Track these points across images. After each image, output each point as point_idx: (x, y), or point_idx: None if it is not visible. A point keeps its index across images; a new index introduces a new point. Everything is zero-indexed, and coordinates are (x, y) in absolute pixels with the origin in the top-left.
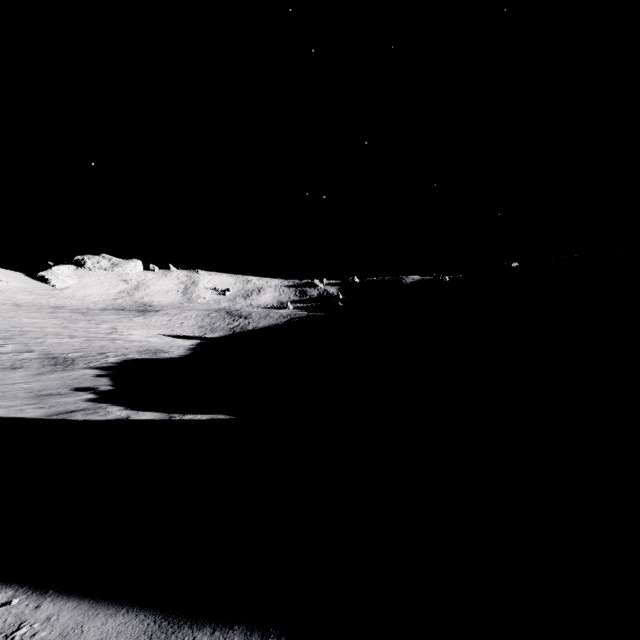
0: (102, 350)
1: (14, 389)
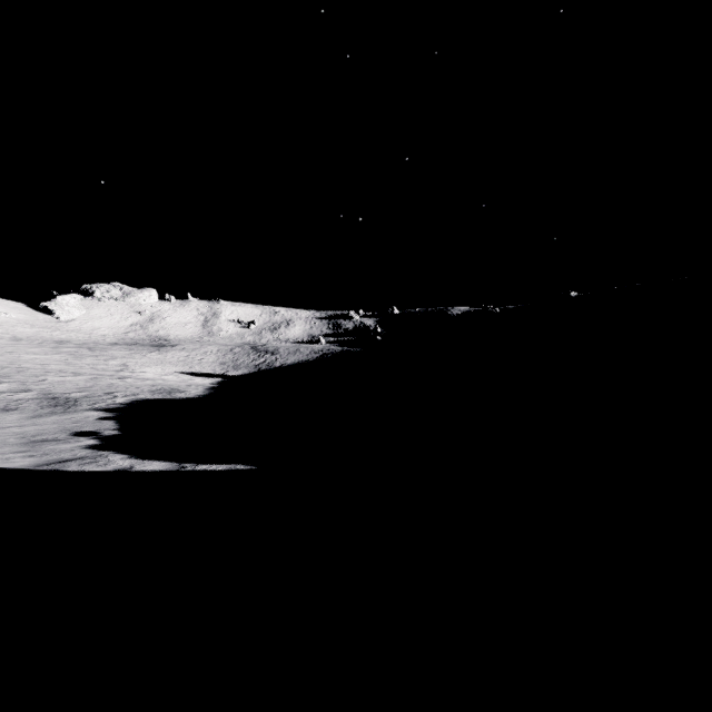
0: (110, 389)
1: (4, 434)
